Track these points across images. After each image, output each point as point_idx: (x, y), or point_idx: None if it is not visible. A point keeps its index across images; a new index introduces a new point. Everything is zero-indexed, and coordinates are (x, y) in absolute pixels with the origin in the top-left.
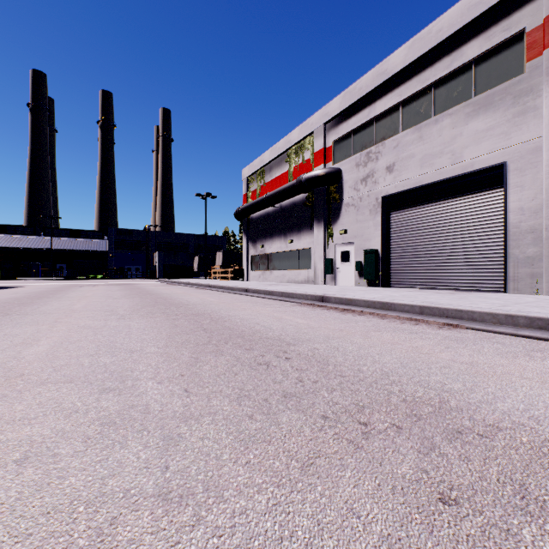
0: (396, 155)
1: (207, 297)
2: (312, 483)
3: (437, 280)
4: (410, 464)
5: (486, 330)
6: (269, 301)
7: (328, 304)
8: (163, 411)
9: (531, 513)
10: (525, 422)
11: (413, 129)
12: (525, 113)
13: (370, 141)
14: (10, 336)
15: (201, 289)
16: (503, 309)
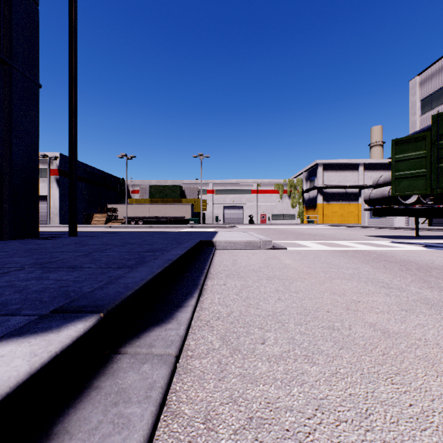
0: None
1: None
2: None
3: None
4: None
5: None
6: None
7: None
8: None
9: None
10: None
11: None
12: (51, 186)
13: None
14: None
15: None
16: None
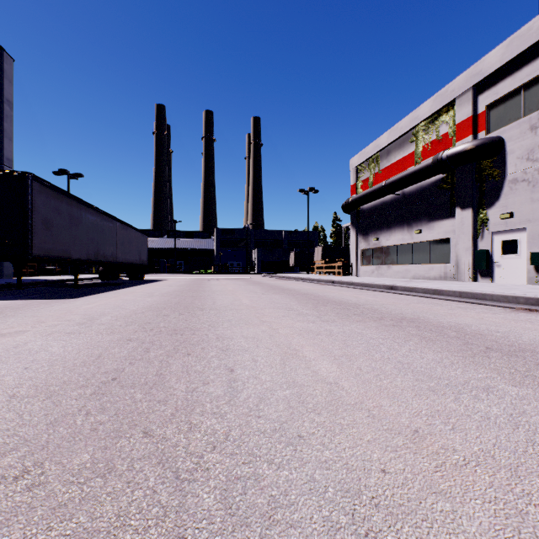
0: None
1: (355, 294)
2: None
3: None
4: None
5: None
6: (452, 303)
7: None
8: None
9: None
10: None
11: None
12: None
13: None
14: (254, 340)
15: (324, 285)
16: None
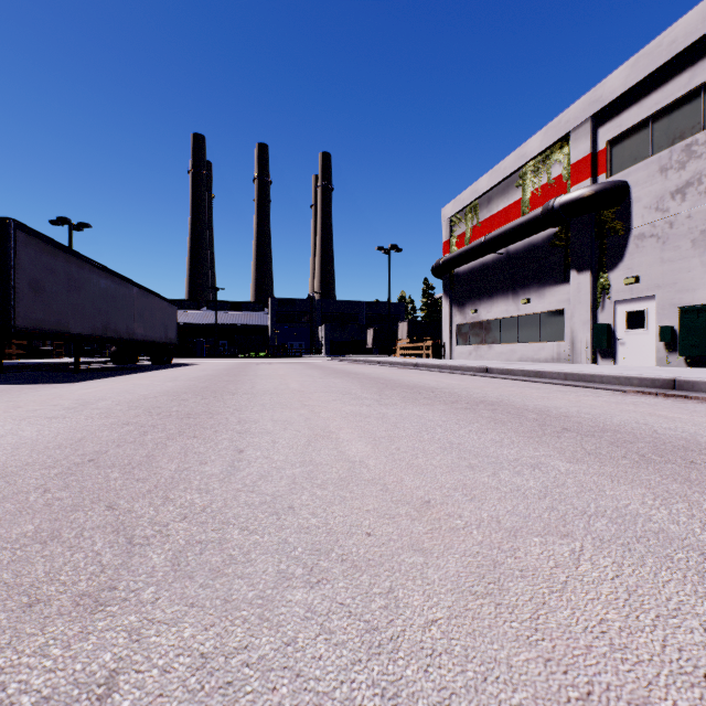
0: None
1: (437, 378)
2: None
3: None
4: None
5: None
6: (554, 386)
7: (696, 393)
8: None
9: None
10: None
11: None
12: None
13: (691, 125)
14: (284, 423)
15: (405, 369)
16: None
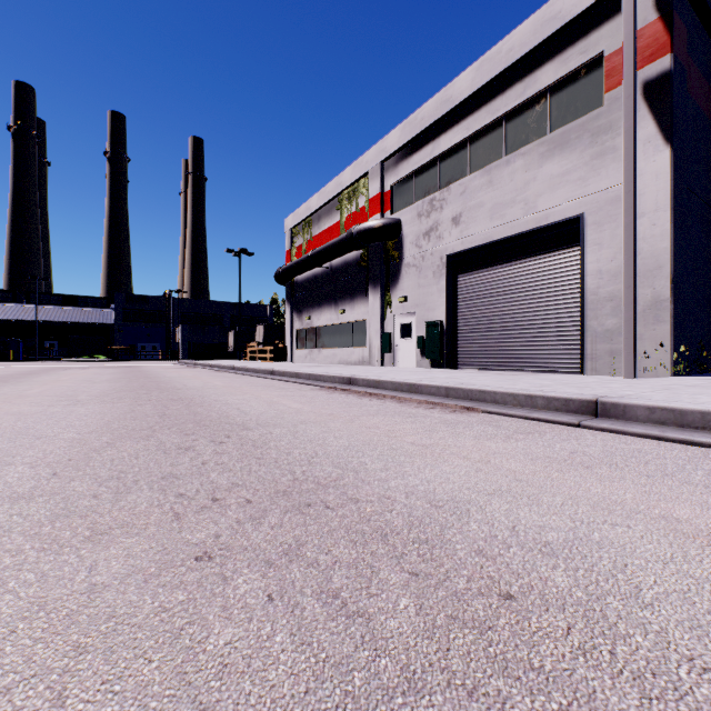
0: (463, 204)
1: (216, 380)
2: (82, 548)
3: (510, 359)
4: (212, 531)
5: (500, 413)
6: (289, 385)
7: (355, 387)
8: (1, 492)
9: (273, 565)
10: (395, 496)
11: (481, 172)
12: (604, 155)
13: (434, 185)
14: None
15: (221, 372)
16: (533, 389)
